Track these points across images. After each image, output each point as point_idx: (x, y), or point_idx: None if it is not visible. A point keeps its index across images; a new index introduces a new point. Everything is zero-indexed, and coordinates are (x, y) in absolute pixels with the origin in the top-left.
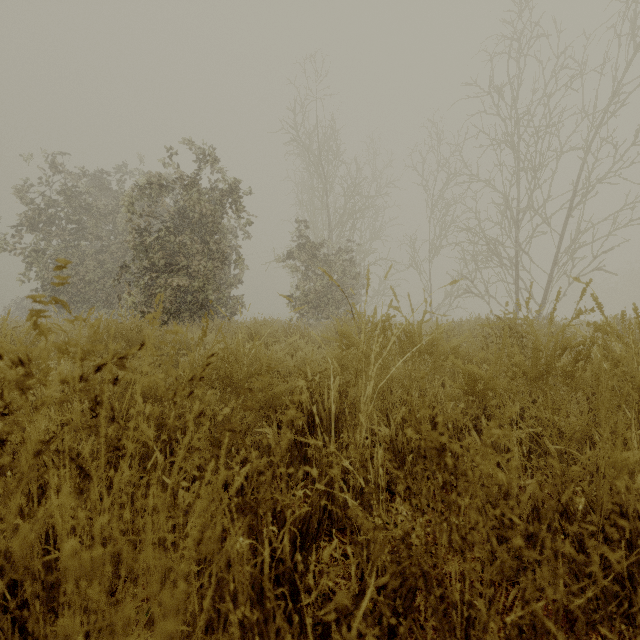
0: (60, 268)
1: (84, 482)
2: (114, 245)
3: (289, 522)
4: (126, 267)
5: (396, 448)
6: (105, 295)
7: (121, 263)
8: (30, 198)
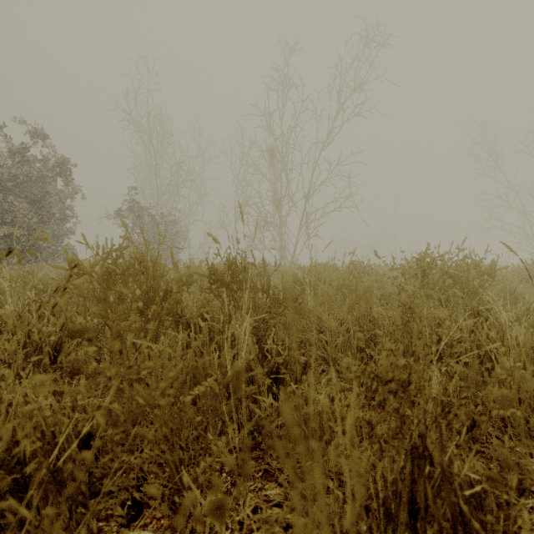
0: None
1: None
2: None
3: None
4: None
5: None
6: None
7: None
8: None
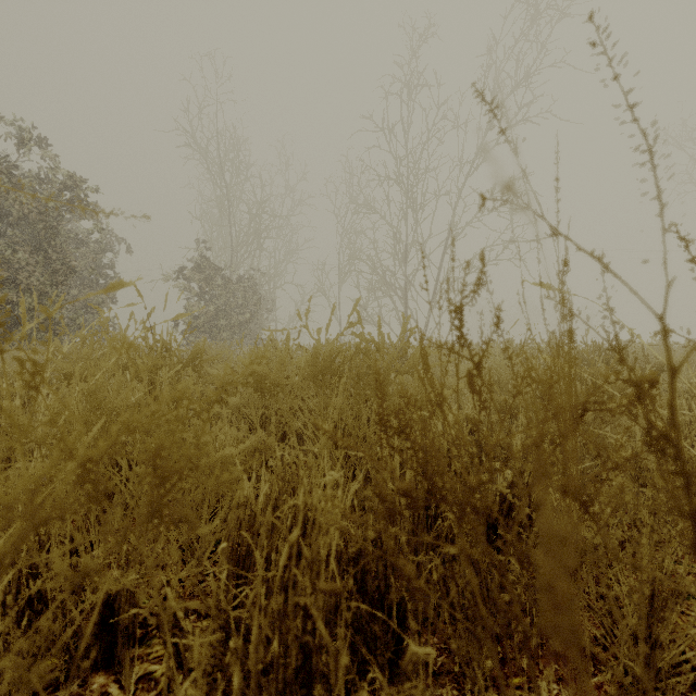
0: None
1: None
2: None
3: None
4: None
5: None
6: None
7: None
8: None
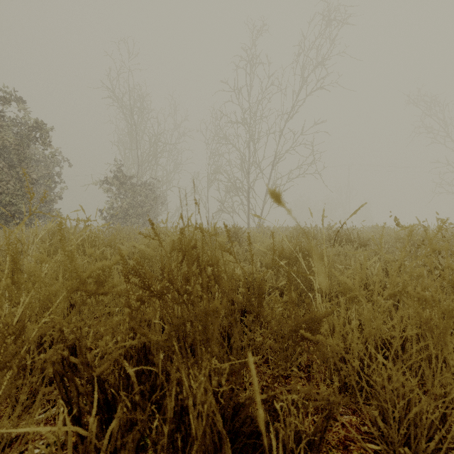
0: None
1: None
2: None
3: None
4: None
5: None
6: None
7: None
8: None
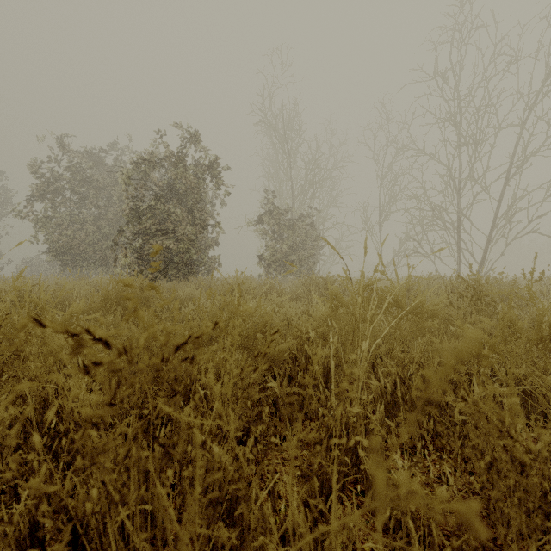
0: (154, 254)
1: (165, 460)
2: (109, 212)
3: (337, 488)
4: (122, 232)
5: (385, 399)
6: (102, 255)
7: (115, 228)
8: (39, 173)
